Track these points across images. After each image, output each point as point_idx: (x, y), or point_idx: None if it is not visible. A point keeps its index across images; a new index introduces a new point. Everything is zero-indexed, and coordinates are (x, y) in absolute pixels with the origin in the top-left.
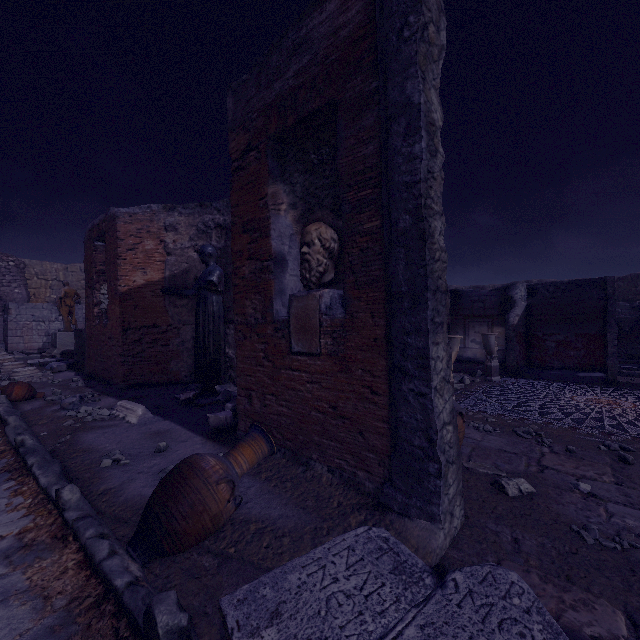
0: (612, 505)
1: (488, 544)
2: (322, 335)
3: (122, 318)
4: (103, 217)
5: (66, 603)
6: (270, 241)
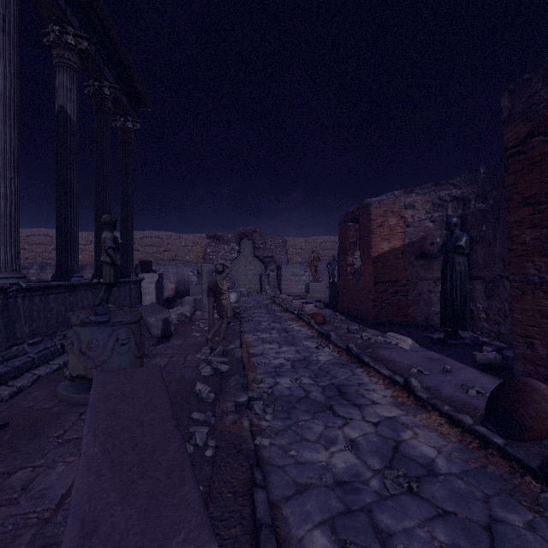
0: None
1: None
2: None
3: (374, 275)
4: (357, 206)
5: (457, 440)
6: None
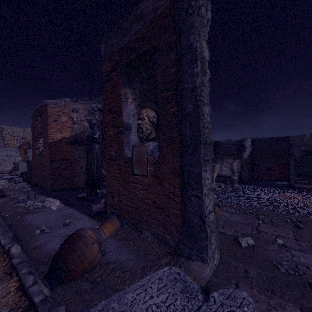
0: (293, 251)
1: (232, 273)
2: (148, 165)
3: (50, 156)
4: (40, 105)
5: (8, 311)
6: (122, 117)
